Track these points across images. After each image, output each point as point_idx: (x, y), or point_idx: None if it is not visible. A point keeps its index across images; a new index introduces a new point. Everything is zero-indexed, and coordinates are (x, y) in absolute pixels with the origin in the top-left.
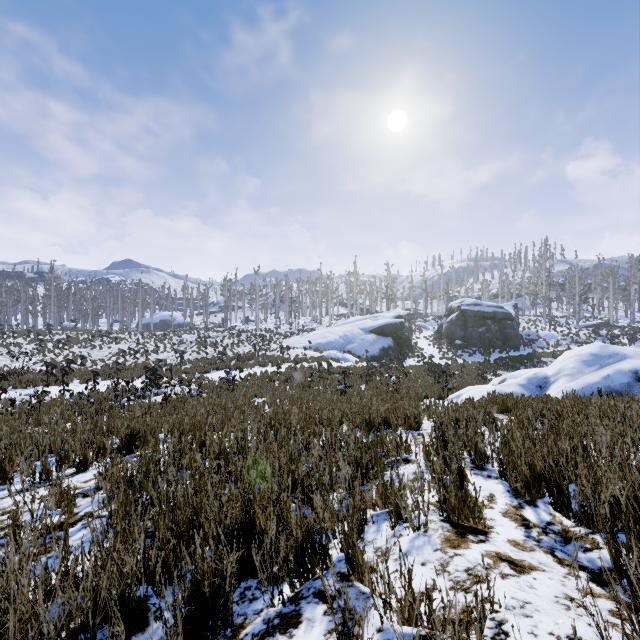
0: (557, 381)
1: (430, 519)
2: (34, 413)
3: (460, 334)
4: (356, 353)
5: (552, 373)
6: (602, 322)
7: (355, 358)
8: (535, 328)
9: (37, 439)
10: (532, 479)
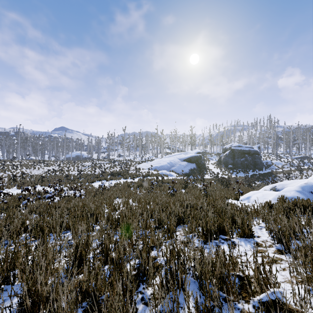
0: None
1: None
2: None
3: (231, 162)
4: (176, 172)
5: None
6: (304, 156)
7: (176, 174)
8: (269, 159)
9: None
10: None
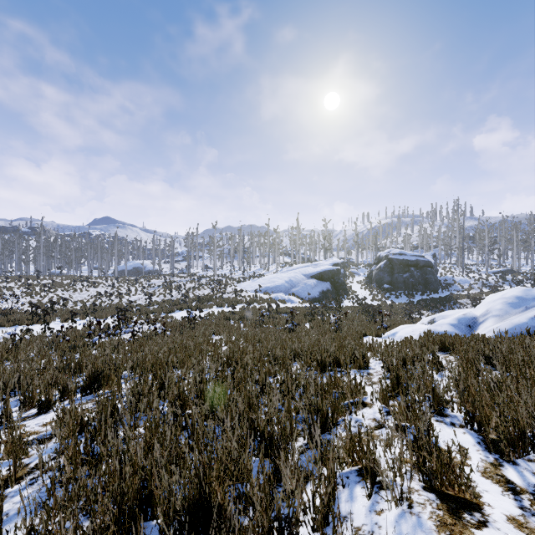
0: (486, 321)
1: (410, 487)
2: (13, 350)
3: (387, 279)
4: (299, 295)
5: (480, 314)
6: (507, 269)
7: (299, 300)
8: (451, 274)
9: (5, 378)
10: (516, 437)
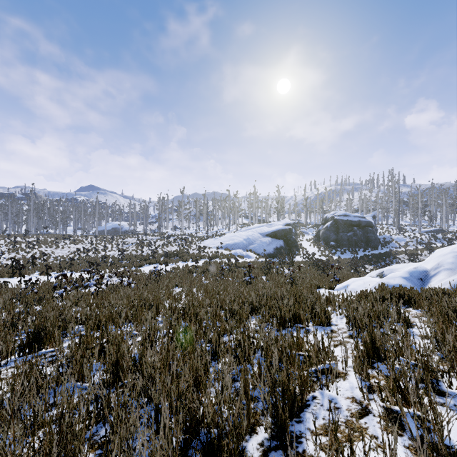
0: (438, 274)
1: None
2: None
3: (333, 237)
4: (256, 251)
5: (430, 267)
6: (438, 229)
7: (255, 255)
8: (388, 233)
9: None
10: None
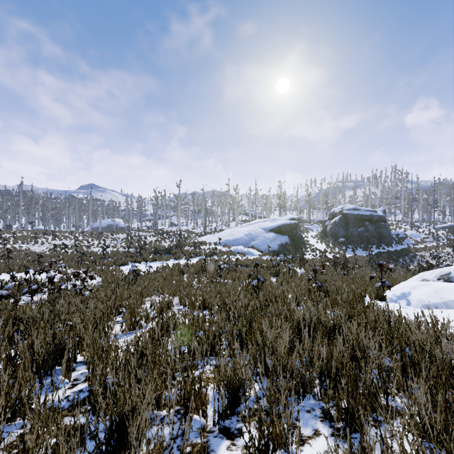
0: None
1: None
2: None
3: (342, 233)
4: (259, 248)
5: None
6: (453, 224)
7: (258, 252)
8: (400, 229)
9: None
10: None
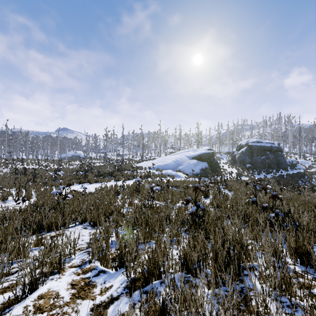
0: None
1: None
2: None
3: (248, 160)
4: (184, 172)
5: None
6: None
7: (184, 175)
8: (290, 158)
9: None
10: None
